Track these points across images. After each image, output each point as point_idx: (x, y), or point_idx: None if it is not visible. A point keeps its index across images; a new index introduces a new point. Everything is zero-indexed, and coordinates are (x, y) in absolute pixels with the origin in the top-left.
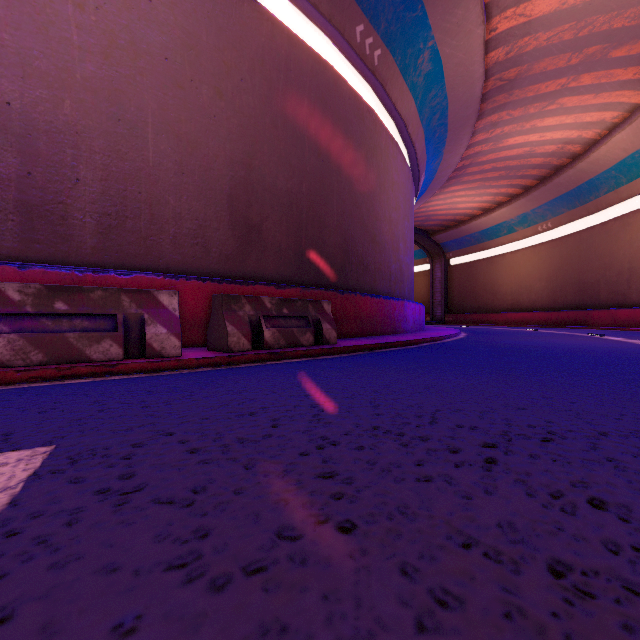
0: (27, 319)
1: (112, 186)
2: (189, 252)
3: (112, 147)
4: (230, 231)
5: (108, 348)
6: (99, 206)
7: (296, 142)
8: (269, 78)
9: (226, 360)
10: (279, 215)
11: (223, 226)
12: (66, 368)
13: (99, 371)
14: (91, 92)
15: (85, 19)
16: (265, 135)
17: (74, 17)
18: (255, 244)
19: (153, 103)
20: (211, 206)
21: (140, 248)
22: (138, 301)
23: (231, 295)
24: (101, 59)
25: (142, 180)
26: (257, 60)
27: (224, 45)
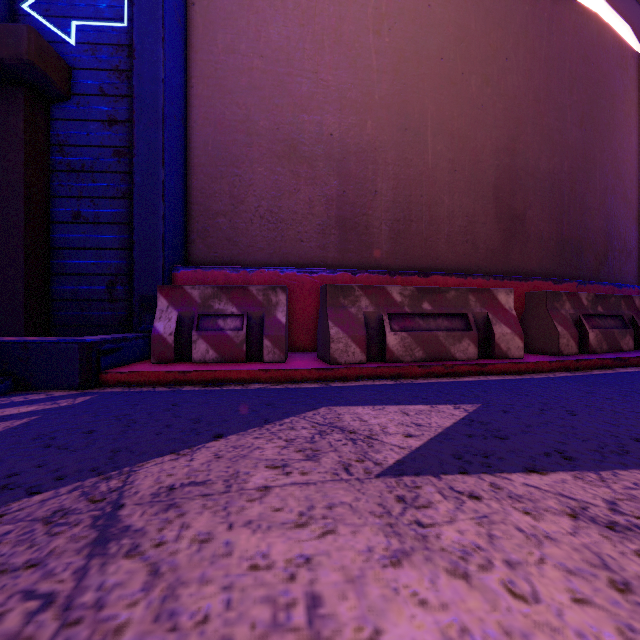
0: (406, 319)
1: (400, 193)
2: (460, 250)
3: (400, 156)
4: (495, 224)
5: (466, 347)
6: (391, 213)
7: (557, 114)
8: (531, 49)
9: (573, 364)
10: (541, 201)
11: (489, 220)
12: (450, 365)
13: (473, 370)
14: (385, 109)
15: (381, 43)
16: (528, 114)
17: (373, 44)
18: (518, 236)
19: (431, 106)
20: (478, 200)
21: (421, 250)
22: (481, 300)
23: (553, 292)
24: (392, 76)
25: (423, 183)
26: (520, 33)
27: (490, 27)
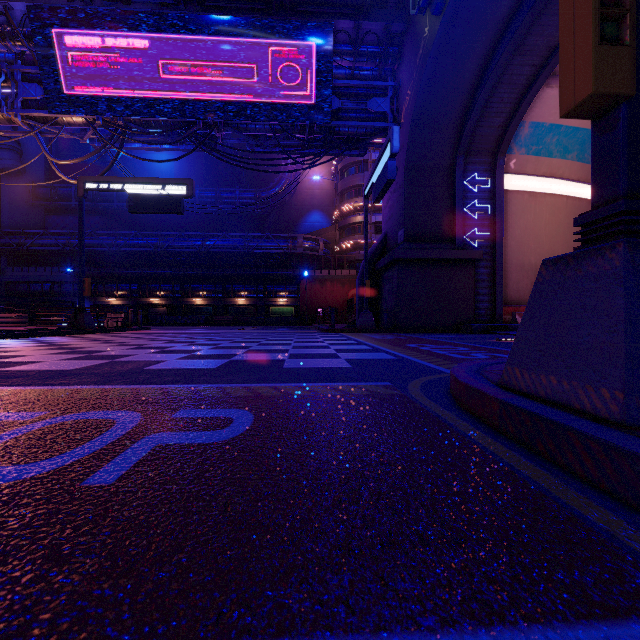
0: None
1: None
2: None
3: None
4: None
5: None
6: None
7: None
8: None
9: None
10: None
11: None
12: None
13: None
14: (547, 253)
15: (546, 233)
16: None
17: (544, 233)
18: None
19: (560, 251)
20: None
21: None
22: None
23: None
24: (549, 243)
25: None
26: None
27: None
